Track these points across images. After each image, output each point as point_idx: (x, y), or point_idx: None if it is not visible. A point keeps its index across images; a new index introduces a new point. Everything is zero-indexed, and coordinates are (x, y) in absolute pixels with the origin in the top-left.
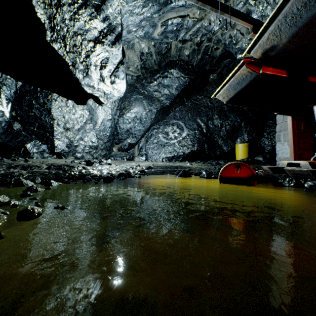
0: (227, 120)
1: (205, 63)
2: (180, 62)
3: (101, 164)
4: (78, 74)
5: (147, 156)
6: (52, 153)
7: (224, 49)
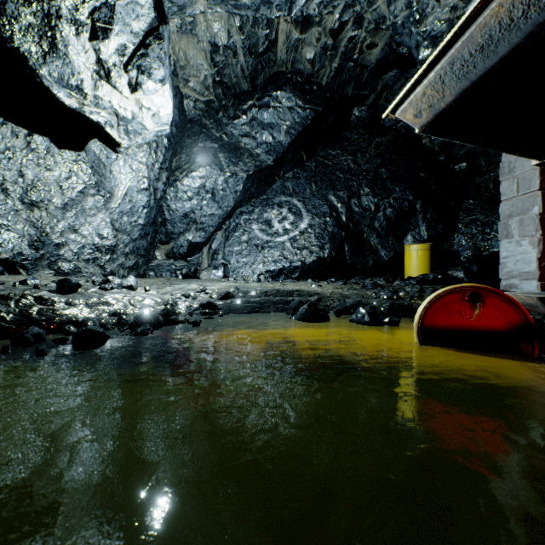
0: (388, 198)
1: (346, 80)
2: (295, 76)
3: (105, 288)
4: (23, 40)
5: (228, 268)
6: None
7: (387, 45)
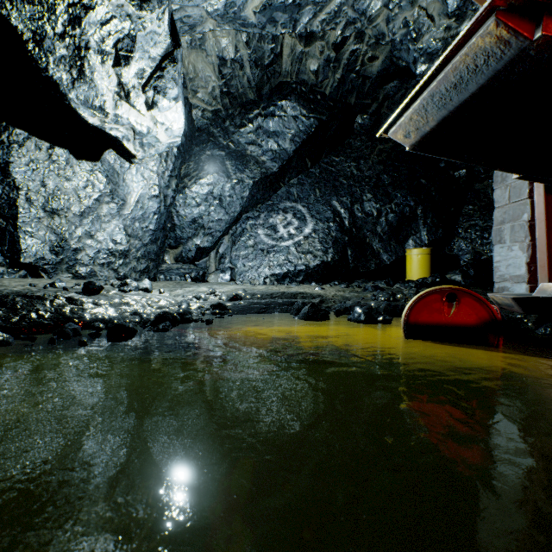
0: (390, 204)
1: (349, 90)
2: (300, 86)
3: (124, 290)
4: (56, 69)
5: (235, 272)
6: (15, 266)
7: (388, 58)
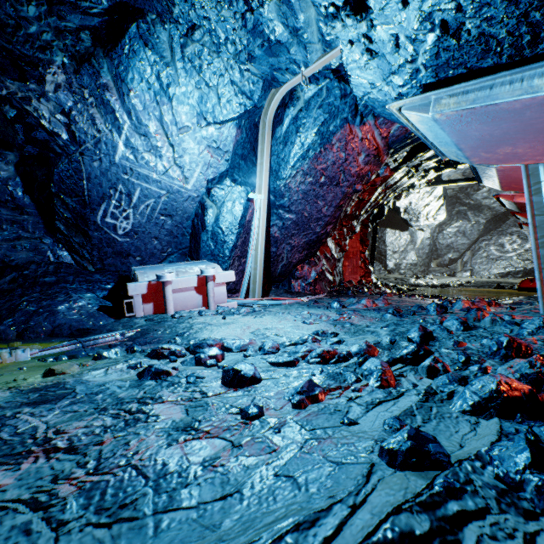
0: None
1: None
2: None
3: (425, 278)
4: (412, 222)
5: (473, 272)
6: (384, 270)
7: None
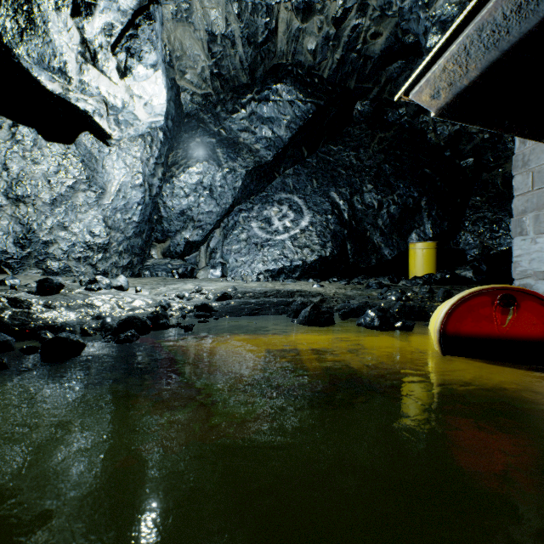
0: (392, 195)
1: (349, 73)
2: (296, 69)
3: (91, 288)
4: None
5: (226, 268)
6: None
7: (392, 34)
